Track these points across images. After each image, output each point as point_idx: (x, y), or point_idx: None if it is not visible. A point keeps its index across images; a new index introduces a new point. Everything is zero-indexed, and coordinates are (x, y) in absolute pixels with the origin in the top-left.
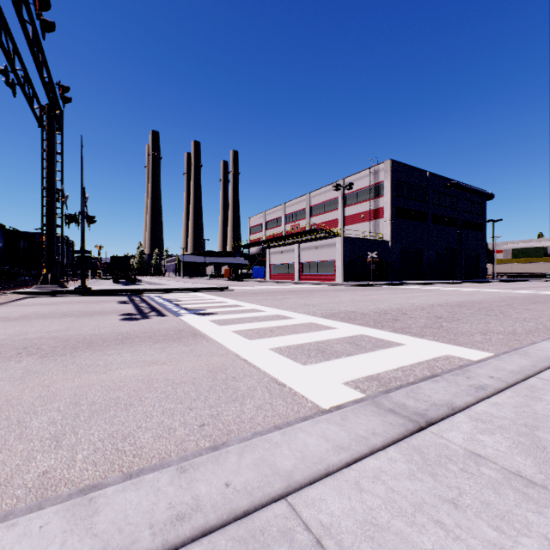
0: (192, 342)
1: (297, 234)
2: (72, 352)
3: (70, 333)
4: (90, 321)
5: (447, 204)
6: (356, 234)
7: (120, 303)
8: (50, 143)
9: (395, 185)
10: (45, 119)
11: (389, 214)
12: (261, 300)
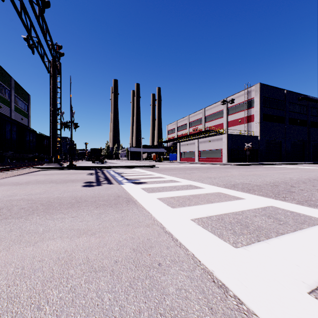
0: (124, 208)
1: (197, 133)
2: (28, 215)
3: (42, 196)
4: (62, 187)
5: (299, 111)
6: (235, 132)
7: (88, 174)
8: (53, 81)
9: (262, 99)
10: (51, 68)
11: (258, 118)
12: (176, 173)
